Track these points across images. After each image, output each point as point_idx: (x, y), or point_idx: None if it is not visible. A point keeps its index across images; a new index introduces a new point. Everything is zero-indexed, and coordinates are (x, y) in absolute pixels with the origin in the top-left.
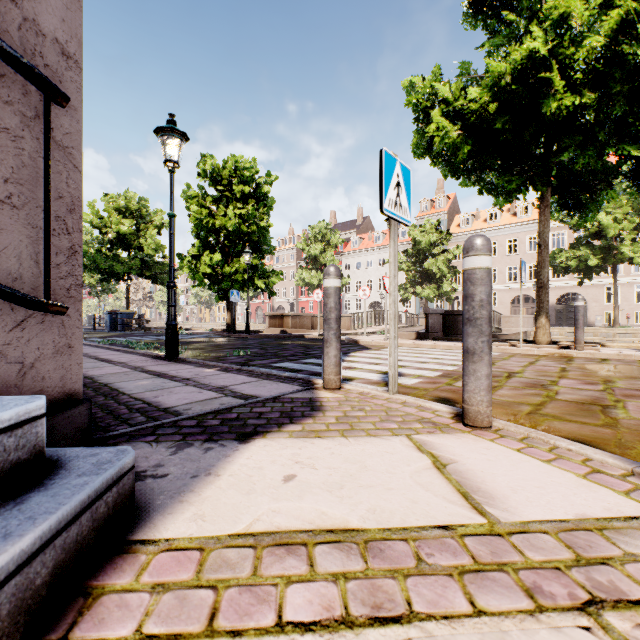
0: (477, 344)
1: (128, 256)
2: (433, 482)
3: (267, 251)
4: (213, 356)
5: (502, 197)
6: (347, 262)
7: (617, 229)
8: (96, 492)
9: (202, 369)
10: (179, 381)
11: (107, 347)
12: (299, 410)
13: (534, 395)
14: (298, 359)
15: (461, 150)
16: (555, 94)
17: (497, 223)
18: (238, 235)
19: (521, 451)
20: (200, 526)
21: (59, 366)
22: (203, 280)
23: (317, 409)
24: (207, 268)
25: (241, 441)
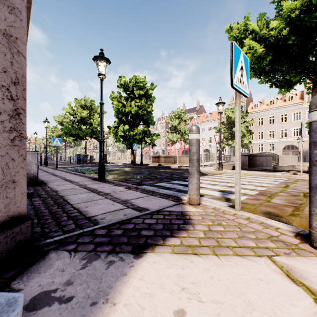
0: None
1: (85, 128)
2: None
3: (151, 123)
4: (123, 178)
5: (284, 88)
6: None
7: None
8: None
9: (116, 187)
10: (102, 195)
11: (72, 172)
12: (175, 223)
13: None
14: (169, 181)
15: (264, 59)
16: None
17: (274, 106)
18: (137, 116)
19: None
20: None
21: (3, 197)
22: (120, 139)
23: (188, 222)
24: (121, 133)
25: (135, 255)
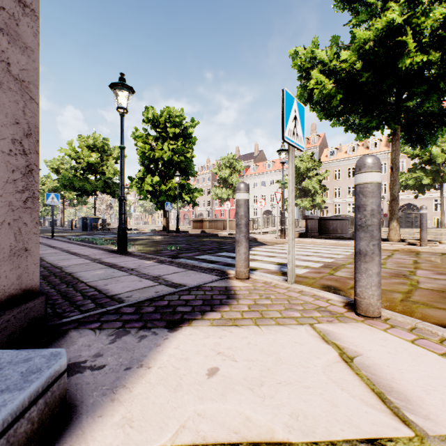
0: (369, 247)
1: (95, 179)
2: (346, 379)
3: (191, 174)
4: (152, 250)
5: (362, 134)
6: (247, 182)
7: (444, 157)
8: (14, 413)
9: (143, 261)
10: (125, 271)
11: (77, 243)
12: (217, 298)
13: (400, 284)
14: (214, 252)
15: (334, 98)
16: (408, 53)
17: (354, 154)
18: (171, 163)
19: (415, 343)
20: (127, 435)
21: (16, 267)
22: (146, 195)
23: (232, 297)
24: (149, 187)
25: (170, 329)
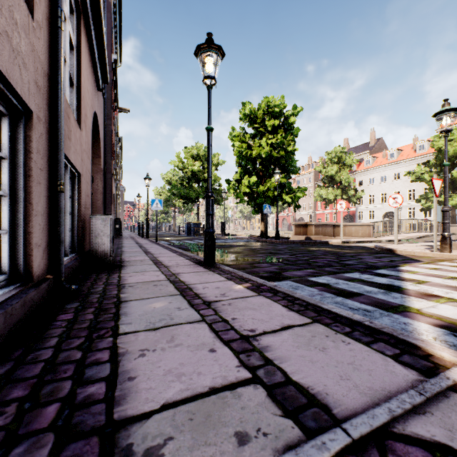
0: None
1: (197, 186)
2: None
3: (293, 172)
4: (247, 261)
5: None
6: (360, 179)
7: None
8: None
9: (231, 284)
10: (196, 307)
11: (172, 249)
12: None
13: None
14: (337, 272)
15: None
16: None
17: None
18: (269, 160)
19: None
20: None
21: None
22: (243, 198)
23: None
24: (246, 188)
25: None
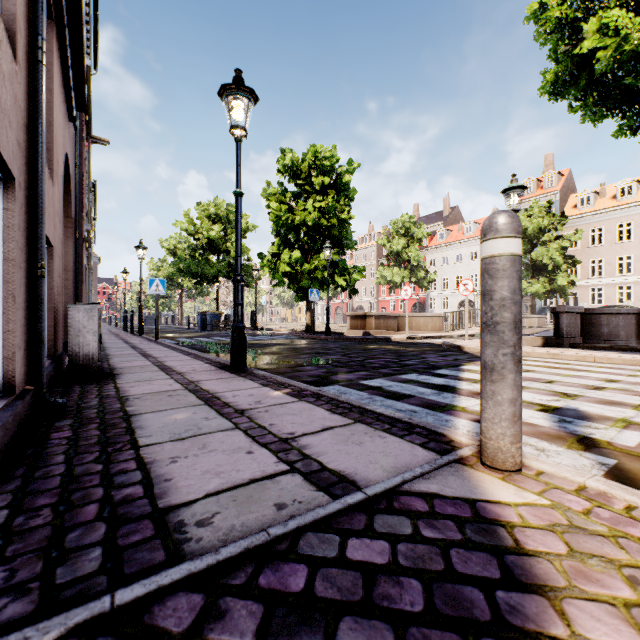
0: None
1: (217, 260)
2: None
3: (348, 246)
4: (288, 364)
5: None
6: (432, 257)
7: None
8: None
9: (267, 390)
10: (228, 416)
11: (182, 350)
12: (471, 574)
13: None
14: (394, 373)
15: None
16: None
17: (632, 199)
18: (317, 230)
19: None
20: None
21: None
22: (282, 279)
23: (522, 575)
24: (286, 266)
25: None
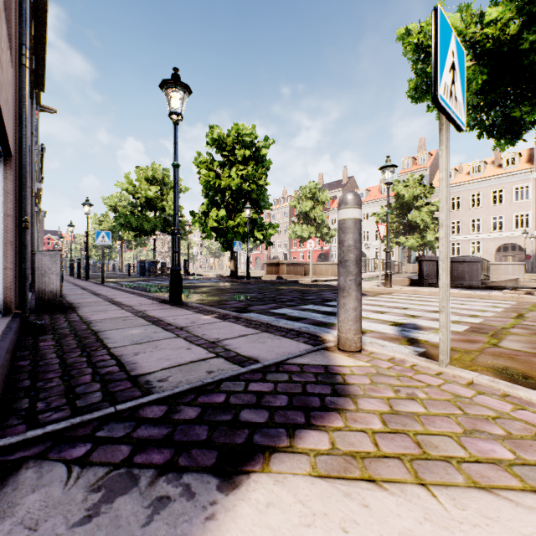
0: None
1: (154, 216)
2: None
3: (265, 207)
4: (215, 300)
5: (505, 139)
6: (334, 217)
7: None
8: None
9: (200, 315)
10: (171, 331)
11: (127, 290)
12: (315, 392)
13: None
14: (296, 305)
15: (473, 81)
16: None
17: (481, 175)
18: (240, 193)
19: None
20: None
21: None
22: (211, 233)
23: (342, 391)
24: (214, 222)
25: (223, 479)
